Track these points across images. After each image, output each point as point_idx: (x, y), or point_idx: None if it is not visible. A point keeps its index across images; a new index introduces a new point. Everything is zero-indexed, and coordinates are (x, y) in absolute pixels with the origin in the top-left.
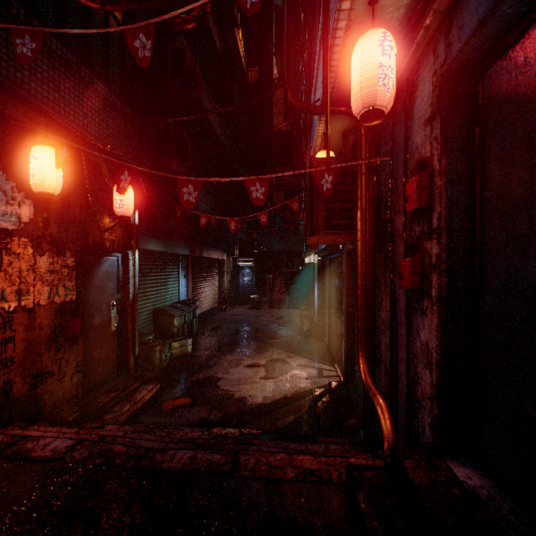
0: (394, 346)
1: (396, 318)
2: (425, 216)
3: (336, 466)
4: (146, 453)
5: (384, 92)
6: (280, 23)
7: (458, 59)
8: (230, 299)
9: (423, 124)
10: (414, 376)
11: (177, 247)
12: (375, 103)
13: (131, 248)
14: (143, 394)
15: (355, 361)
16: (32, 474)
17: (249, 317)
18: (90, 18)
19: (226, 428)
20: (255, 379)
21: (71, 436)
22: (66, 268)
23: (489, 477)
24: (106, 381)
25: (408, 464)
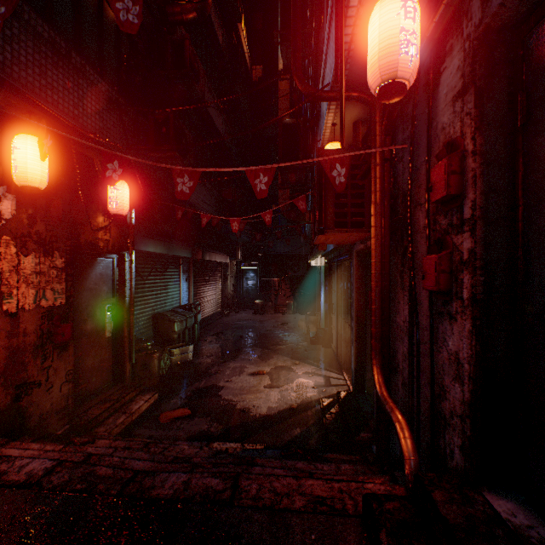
0: (413, 355)
1: (418, 324)
2: (454, 206)
3: (350, 493)
4: (134, 477)
5: (408, 61)
6: (286, 11)
7: (499, 16)
8: (234, 304)
9: (451, 100)
10: (440, 390)
11: (178, 249)
12: (397, 75)
13: (128, 249)
14: (139, 405)
15: (366, 369)
16: (1, 503)
17: (253, 323)
18: (81, 1)
19: (227, 442)
20: (258, 388)
21: (54, 455)
22: (55, 269)
23: (537, 514)
24: (100, 391)
25: (438, 496)
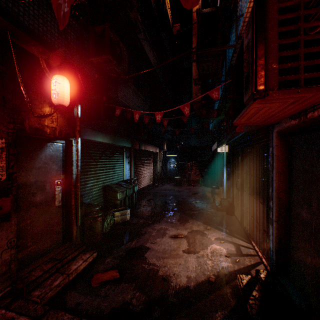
0: None
1: None
2: None
3: None
4: None
5: None
6: None
7: None
8: (161, 179)
9: None
10: None
11: (121, 141)
12: None
13: (74, 136)
14: (77, 265)
15: (290, 252)
16: None
17: (173, 192)
18: None
19: None
20: (178, 253)
21: None
22: None
23: None
24: (50, 249)
25: None
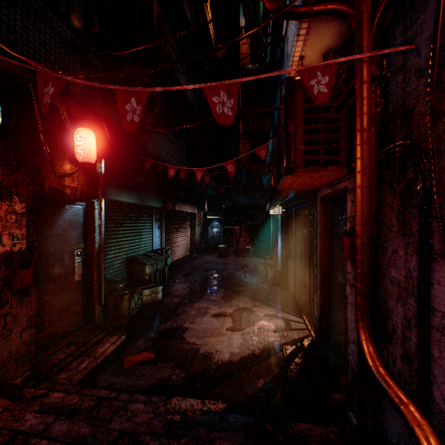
0: (429, 324)
1: None
2: None
3: None
4: None
5: None
6: None
7: None
8: (201, 248)
9: None
10: None
11: (150, 200)
12: None
13: (97, 197)
14: (105, 348)
15: (331, 318)
16: None
17: (217, 265)
18: None
19: (187, 398)
20: (221, 331)
21: None
22: (13, 214)
23: None
24: (69, 332)
25: None
